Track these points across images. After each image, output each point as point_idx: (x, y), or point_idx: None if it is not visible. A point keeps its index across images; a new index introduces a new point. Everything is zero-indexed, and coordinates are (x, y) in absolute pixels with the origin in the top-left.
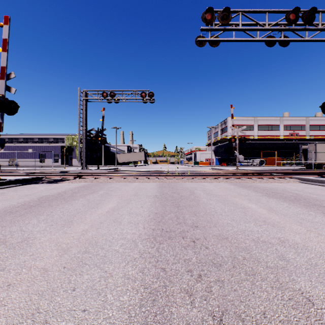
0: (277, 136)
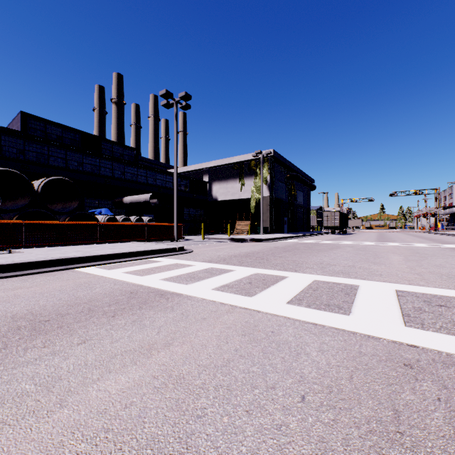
0: None
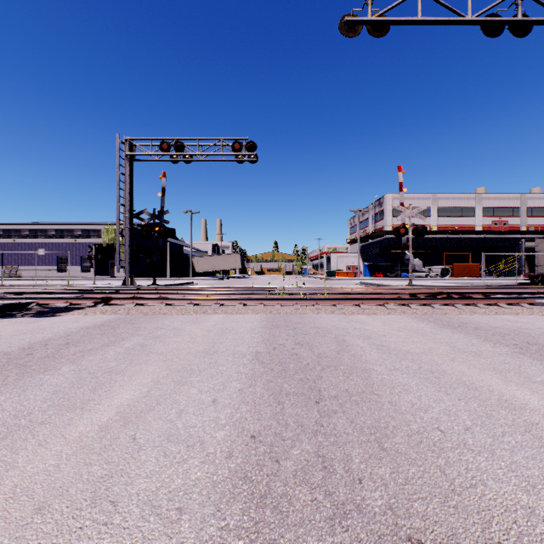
0: (470, 226)
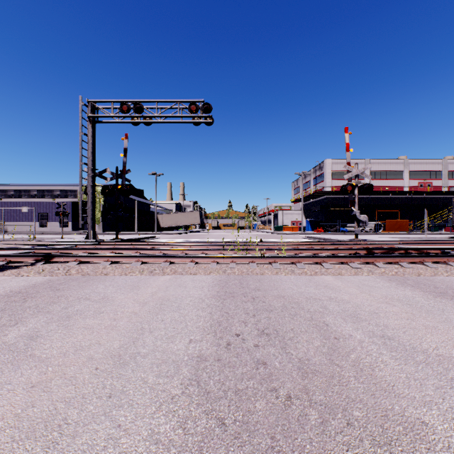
0: (399, 187)
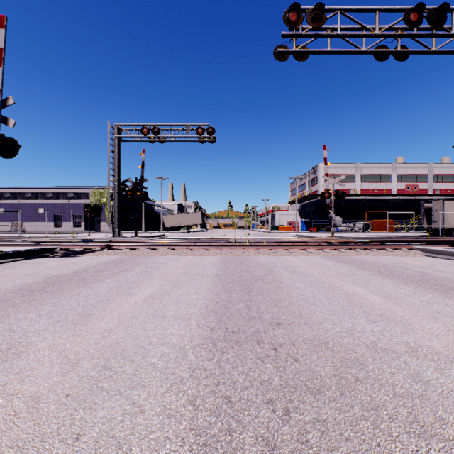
0: (387, 190)
